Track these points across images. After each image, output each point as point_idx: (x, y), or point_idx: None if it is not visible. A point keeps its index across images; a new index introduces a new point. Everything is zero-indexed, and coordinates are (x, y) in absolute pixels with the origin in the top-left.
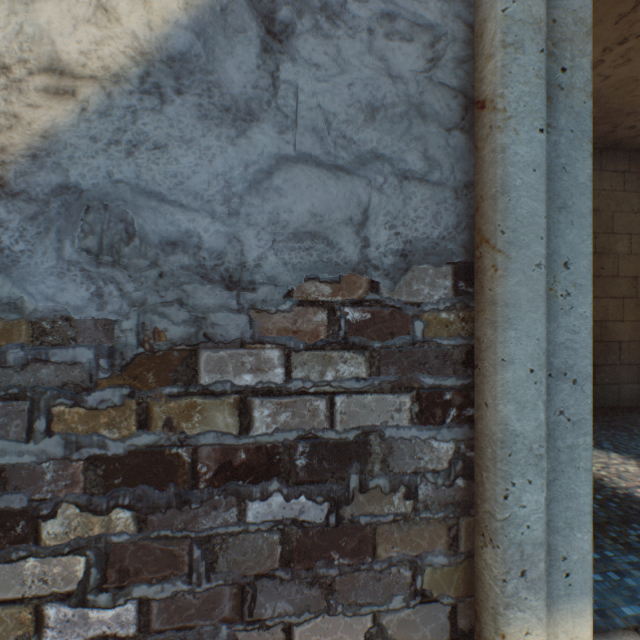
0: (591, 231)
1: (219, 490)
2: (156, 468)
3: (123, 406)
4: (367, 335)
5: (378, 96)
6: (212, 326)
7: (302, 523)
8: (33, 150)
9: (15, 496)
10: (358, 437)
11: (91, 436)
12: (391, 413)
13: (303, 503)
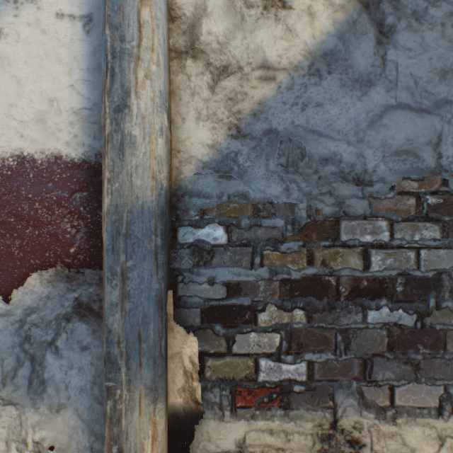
0: None
1: (351, 302)
2: (316, 287)
3: (299, 252)
4: (440, 213)
5: (447, 64)
6: (347, 207)
7: (399, 326)
8: (253, 111)
9: (244, 298)
10: (434, 275)
11: (282, 268)
12: None
13: (400, 314)
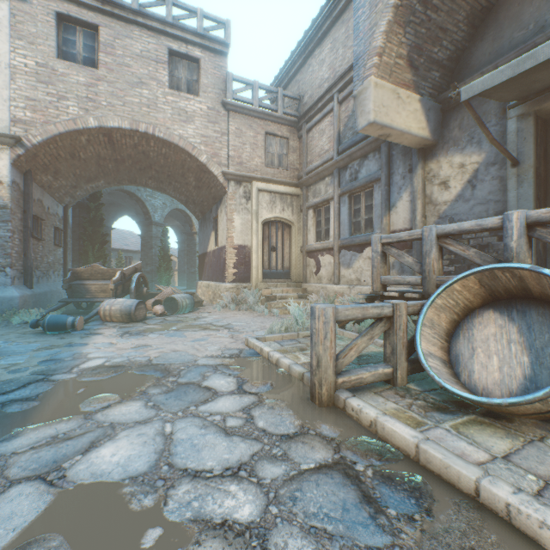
0: (532, 203)
1: None
2: None
3: None
4: None
5: (490, 190)
6: None
7: None
8: (442, 212)
9: None
10: (486, 244)
11: None
12: (492, 240)
13: None
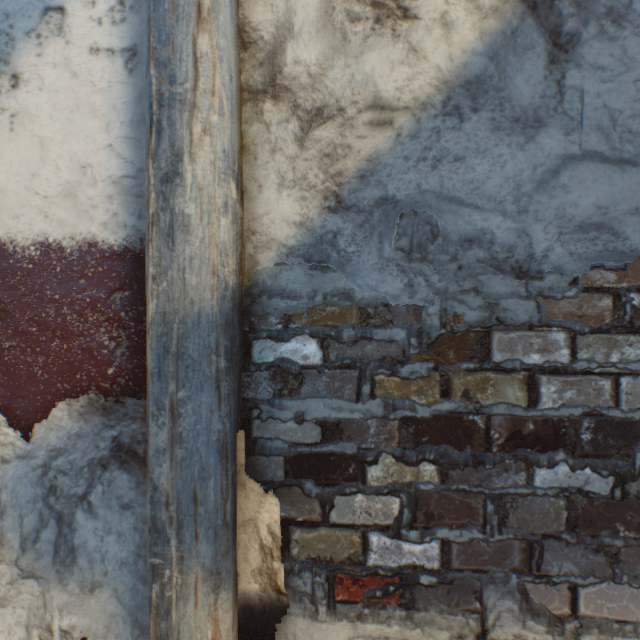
0: None
1: (509, 455)
2: (455, 431)
3: (428, 377)
4: None
5: None
6: (502, 311)
7: (586, 493)
8: (360, 172)
9: (347, 444)
10: None
11: (403, 401)
12: None
13: (587, 475)
